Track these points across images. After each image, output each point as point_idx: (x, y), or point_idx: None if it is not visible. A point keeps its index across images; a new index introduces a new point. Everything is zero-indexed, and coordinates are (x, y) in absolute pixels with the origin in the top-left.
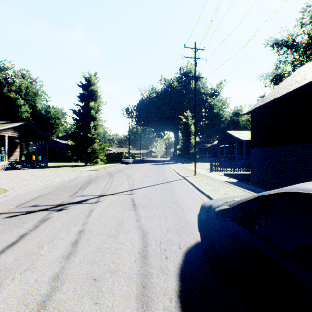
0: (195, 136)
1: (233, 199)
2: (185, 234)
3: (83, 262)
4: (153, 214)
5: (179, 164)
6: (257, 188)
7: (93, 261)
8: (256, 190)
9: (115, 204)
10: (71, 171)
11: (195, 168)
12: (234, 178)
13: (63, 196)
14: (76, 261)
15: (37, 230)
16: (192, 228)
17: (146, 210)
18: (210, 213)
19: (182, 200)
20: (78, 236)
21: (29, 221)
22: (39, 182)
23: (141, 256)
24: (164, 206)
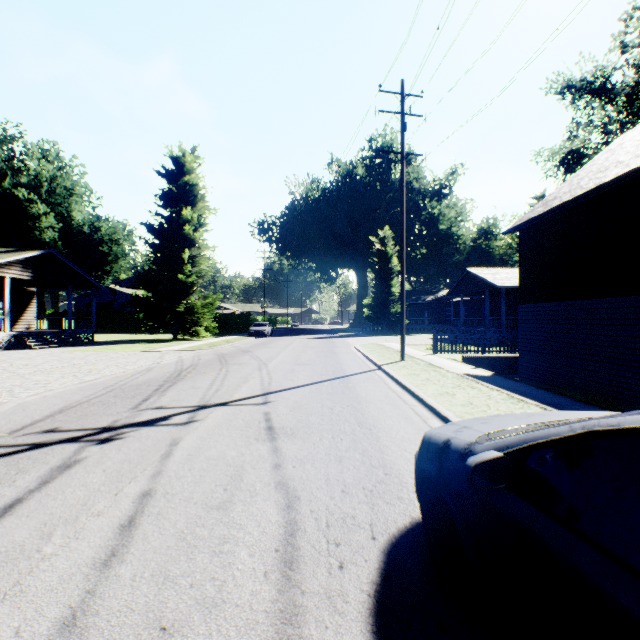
0: (403, 279)
1: (503, 427)
2: (383, 502)
3: (140, 577)
4: (312, 452)
5: (368, 336)
6: (537, 390)
7: (166, 575)
8: (536, 394)
9: (229, 428)
10: (143, 352)
11: (402, 347)
12: (483, 367)
13: (116, 409)
14: (124, 574)
15: (45, 492)
16: (400, 487)
17: (298, 441)
18: (449, 462)
19: (375, 418)
20: (137, 506)
21: (33, 467)
22: (71, 377)
23: (281, 560)
24: (335, 432)
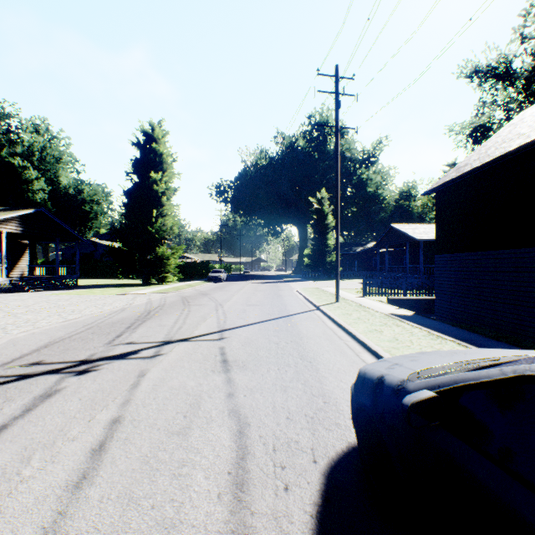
0: (337, 233)
1: (431, 365)
2: (323, 428)
3: (107, 498)
4: (261, 382)
5: (308, 281)
6: (452, 327)
7: (130, 497)
8: (451, 331)
9: (190, 361)
10: (118, 295)
11: (336, 291)
12: (405, 308)
13: (93, 344)
14: (93, 496)
15: (27, 419)
16: (337, 414)
17: (248, 373)
18: (383, 397)
19: (315, 352)
20: (107, 432)
21: (19, 396)
22: (56, 316)
23: (233, 482)
24: (281, 364)
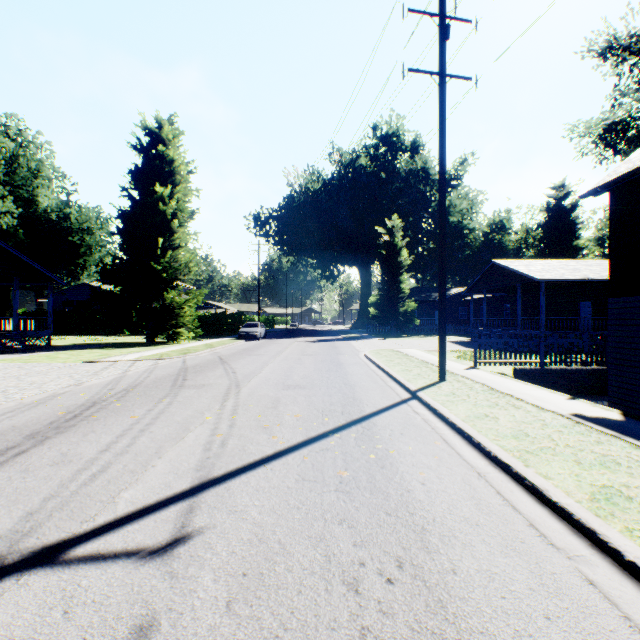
0: (443, 260)
1: None
2: None
3: None
4: None
5: (376, 339)
6: None
7: None
8: None
9: None
10: (86, 362)
11: (442, 360)
12: (544, 385)
13: None
14: None
15: None
16: None
17: None
18: None
19: None
20: None
21: None
22: None
23: None
24: None
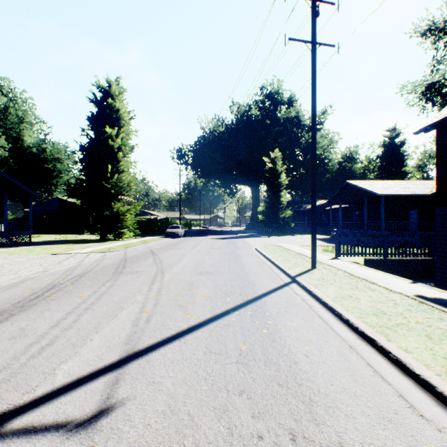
0: (314, 179)
1: None
2: None
3: None
4: None
5: (263, 237)
6: None
7: None
8: None
9: None
10: (54, 254)
11: (313, 253)
12: (386, 271)
13: None
14: None
15: None
16: None
17: None
18: None
19: None
20: None
21: None
22: None
23: None
24: None
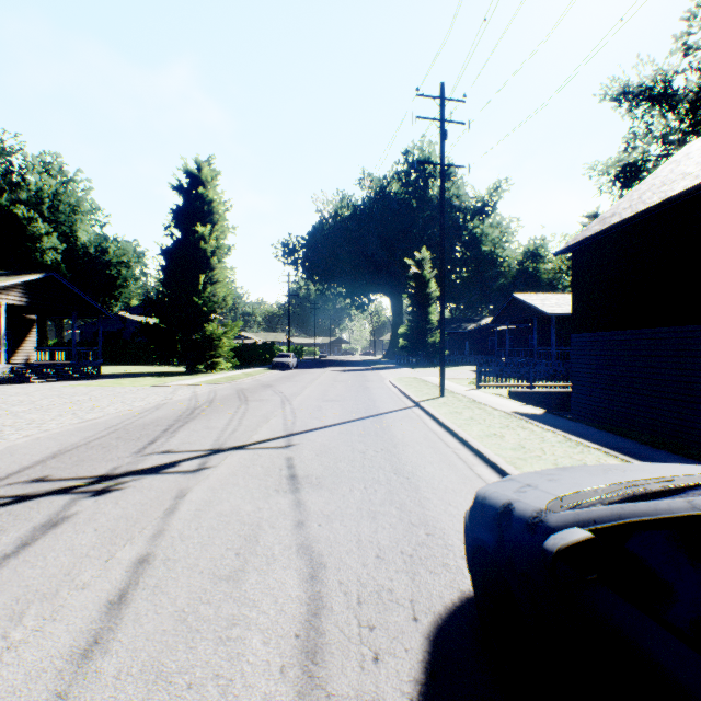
0: (443, 305)
1: (578, 487)
2: (426, 571)
3: (126, 674)
4: (342, 506)
5: (404, 369)
6: (597, 431)
7: (158, 672)
8: (596, 436)
9: (246, 477)
10: (153, 386)
11: (442, 381)
12: (532, 404)
13: (117, 453)
14: (106, 670)
15: (23, 558)
16: (445, 551)
17: (324, 493)
18: (512, 534)
19: (413, 464)
20: (130, 576)
21: (13, 526)
22: (70, 415)
23: (302, 650)
24: (368, 481)
